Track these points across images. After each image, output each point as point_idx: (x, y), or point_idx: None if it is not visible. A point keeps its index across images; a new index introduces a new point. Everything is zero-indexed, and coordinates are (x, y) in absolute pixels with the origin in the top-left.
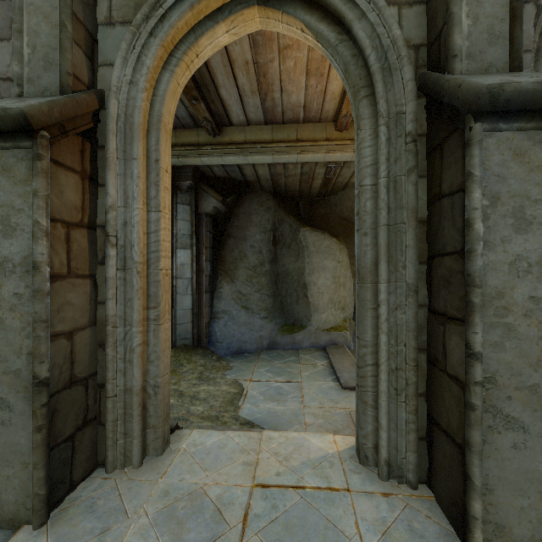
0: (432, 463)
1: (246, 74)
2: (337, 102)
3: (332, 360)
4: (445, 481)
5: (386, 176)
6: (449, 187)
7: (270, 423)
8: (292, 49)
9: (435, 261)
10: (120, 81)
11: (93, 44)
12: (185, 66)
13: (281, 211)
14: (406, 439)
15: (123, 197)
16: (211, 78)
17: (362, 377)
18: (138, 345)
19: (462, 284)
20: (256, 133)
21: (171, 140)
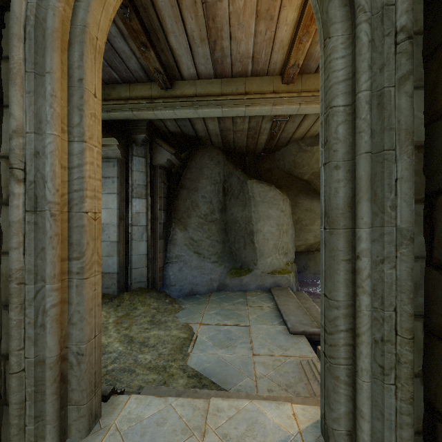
0: None
1: (194, 16)
2: (285, 51)
3: (277, 302)
4: None
5: (369, 88)
6: None
7: (219, 375)
8: None
9: None
10: None
11: None
12: None
13: (230, 165)
14: (397, 433)
15: (32, 120)
16: (159, 22)
17: (332, 345)
18: (52, 306)
19: None
20: (206, 86)
21: (125, 93)
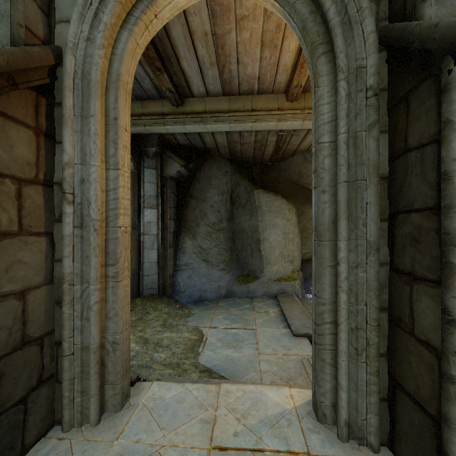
0: (394, 426)
1: (205, 45)
2: (289, 73)
3: (283, 308)
4: (413, 450)
5: (346, 132)
6: (417, 140)
7: (228, 371)
8: (248, 20)
9: (399, 218)
10: (77, 37)
11: (50, 0)
12: (144, 26)
13: (237, 175)
14: (367, 400)
15: (80, 154)
16: (173, 50)
17: (319, 335)
18: (95, 303)
19: (436, 243)
20: (214, 103)
21: (138, 110)
